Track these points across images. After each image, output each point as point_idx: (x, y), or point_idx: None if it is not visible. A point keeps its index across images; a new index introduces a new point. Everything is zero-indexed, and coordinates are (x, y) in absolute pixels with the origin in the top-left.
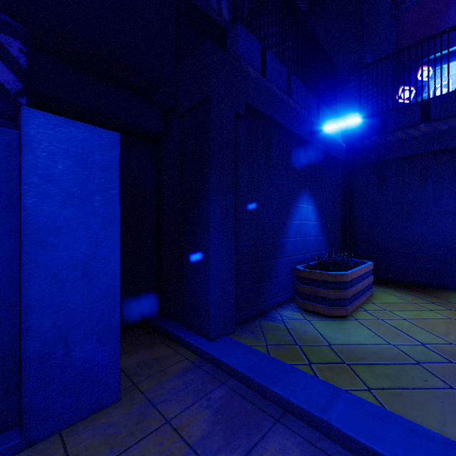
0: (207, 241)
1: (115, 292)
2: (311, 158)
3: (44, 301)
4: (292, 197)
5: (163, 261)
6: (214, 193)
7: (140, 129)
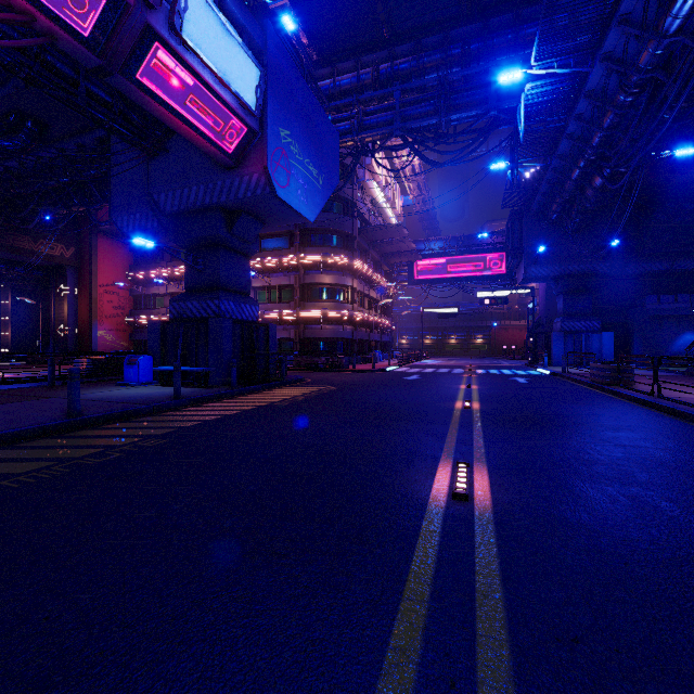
0: (634, 347)
1: (613, 353)
2: (693, 319)
3: (604, 352)
4: (677, 334)
5: (627, 352)
6: (635, 337)
7: (620, 322)
